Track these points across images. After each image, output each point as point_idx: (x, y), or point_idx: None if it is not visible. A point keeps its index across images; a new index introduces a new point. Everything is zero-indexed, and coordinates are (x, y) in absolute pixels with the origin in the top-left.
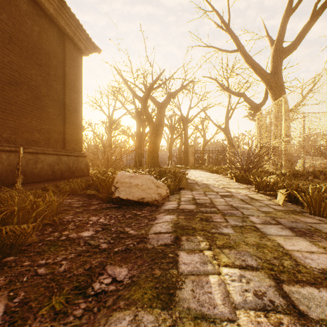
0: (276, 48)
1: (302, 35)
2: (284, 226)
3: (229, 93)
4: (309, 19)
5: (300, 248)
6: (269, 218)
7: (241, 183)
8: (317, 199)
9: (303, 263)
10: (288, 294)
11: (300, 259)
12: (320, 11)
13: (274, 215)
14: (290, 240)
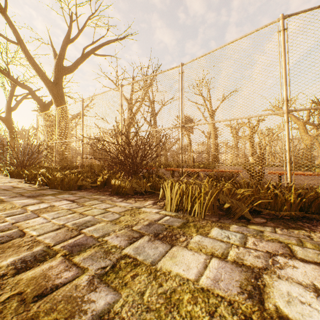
0: (58, 63)
1: (77, 65)
2: (26, 196)
3: (11, 80)
4: (81, 56)
5: (24, 201)
6: (18, 195)
7: (18, 178)
8: (53, 180)
9: (19, 205)
10: (0, 214)
11: (19, 204)
12: (87, 55)
13: (23, 193)
14: (22, 200)
